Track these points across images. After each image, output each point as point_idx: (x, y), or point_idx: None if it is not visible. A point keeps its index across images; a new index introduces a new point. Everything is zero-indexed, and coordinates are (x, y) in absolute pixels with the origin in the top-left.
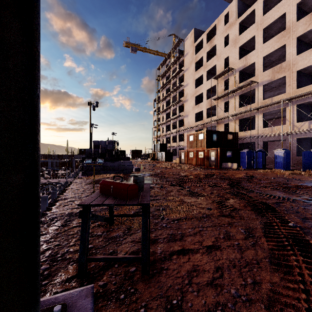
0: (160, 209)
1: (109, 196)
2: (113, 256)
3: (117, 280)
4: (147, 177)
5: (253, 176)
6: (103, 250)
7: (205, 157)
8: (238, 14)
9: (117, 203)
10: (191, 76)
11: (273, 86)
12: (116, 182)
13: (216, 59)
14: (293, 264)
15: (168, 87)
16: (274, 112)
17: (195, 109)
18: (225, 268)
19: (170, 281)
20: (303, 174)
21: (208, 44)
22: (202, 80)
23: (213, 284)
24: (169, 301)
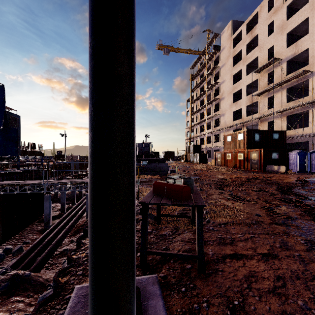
0: (203, 212)
1: (163, 196)
2: (170, 252)
3: (175, 274)
4: None
5: (308, 181)
6: (156, 246)
7: (246, 159)
8: None
9: (173, 203)
10: (228, 72)
11: None
12: (169, 184)
13: (258, 50)
14: None
15: (202, 86)
16: None
17: (233, 107)
18: (288, 279)
19: (227, 282)
20: None
21: (249, 34)
22: (240, 75)
23: (276, 293)
24: (230, 301)
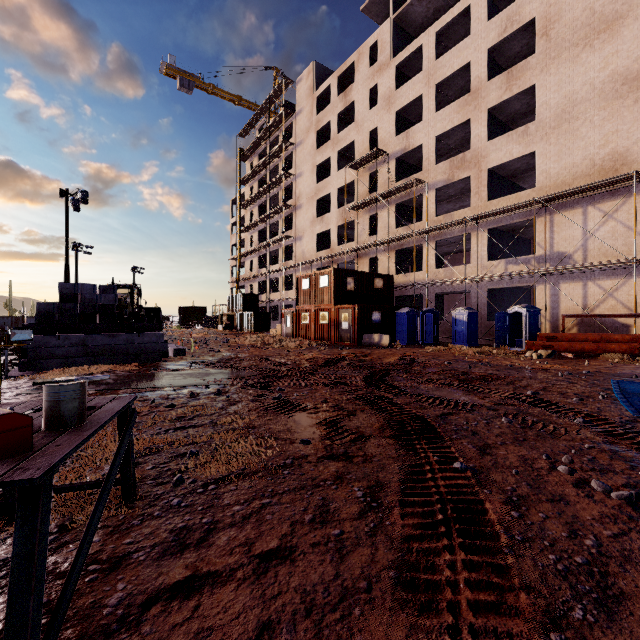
0: (186, 453)
1: None
2: None
3: None
4: (198, 369)
5: (415, 360)
6: None
7: (333, 322)
8: (394, 49)
9: None
10: (309, 159)
11: (452, 193)
12: None
13: (356, 129)
14: (442, 578)
15: (262, 176)
16: (454, 240)
17: (316, 225)
18: (285, 624)
19: None
20: (495, 354)
21: (341, 97)
22: (329, 169)
23: None
24: None
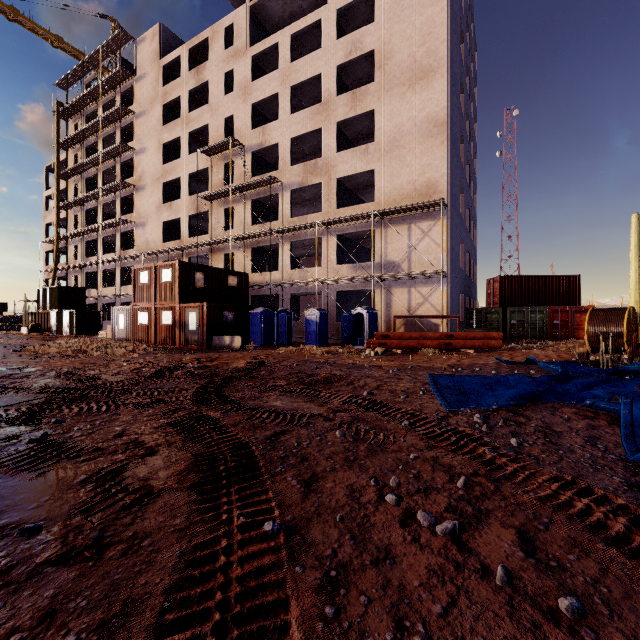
0: None
1: None
2: None
3: None
4: None
5: (264, 363)
6: None
7: (178, 323)
8: (251, 38)
9: None
10: (154, 134)
11: (307, 197)
12: None
13: (209, 112)
14: None
15: (92, 143)
16: (308, 243)
17: (164, 212)
18: None
19: None
20: (341, 353)
21: (193, 73)
22: (180, 151)
23: None
24: None
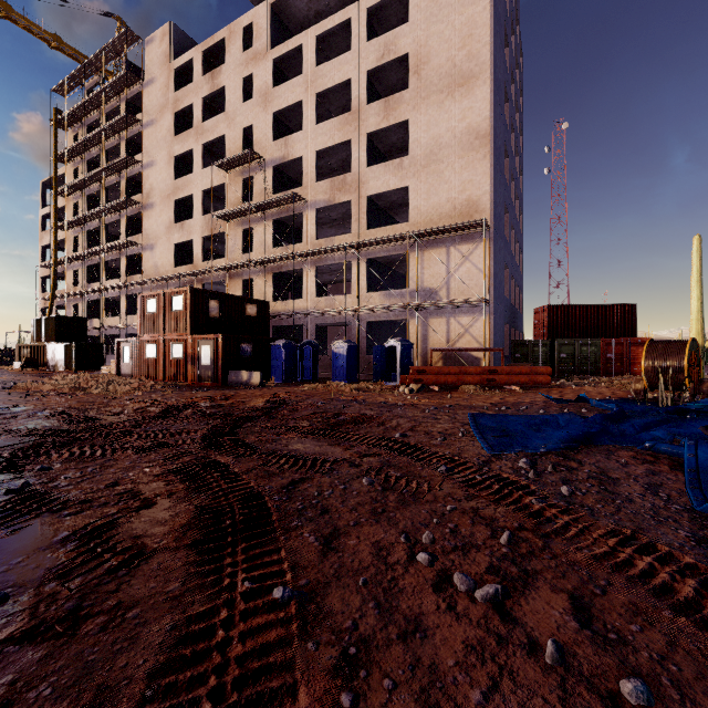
0: None
1: None
2: None
3: None
4: None
5: (285, 402)
6: None
7: (189, 357)
8: (272, 40)
9: None
10: (164, 145)
11: (334, 217)
12: None
13: (226, 122)
14: None
15: (94, 155)
16: (336, 268)
17: (175, 233)
18: None
19: None
20: (372, 390)
21: (208, 78)
22: (193, 165)
23: None
24: None
